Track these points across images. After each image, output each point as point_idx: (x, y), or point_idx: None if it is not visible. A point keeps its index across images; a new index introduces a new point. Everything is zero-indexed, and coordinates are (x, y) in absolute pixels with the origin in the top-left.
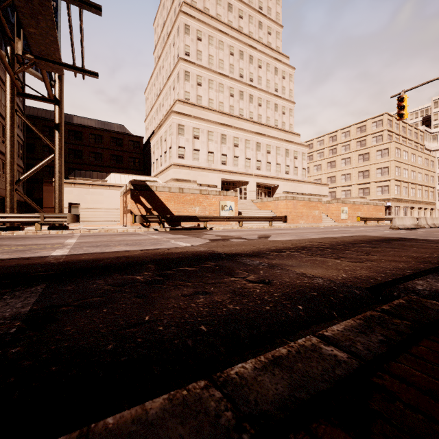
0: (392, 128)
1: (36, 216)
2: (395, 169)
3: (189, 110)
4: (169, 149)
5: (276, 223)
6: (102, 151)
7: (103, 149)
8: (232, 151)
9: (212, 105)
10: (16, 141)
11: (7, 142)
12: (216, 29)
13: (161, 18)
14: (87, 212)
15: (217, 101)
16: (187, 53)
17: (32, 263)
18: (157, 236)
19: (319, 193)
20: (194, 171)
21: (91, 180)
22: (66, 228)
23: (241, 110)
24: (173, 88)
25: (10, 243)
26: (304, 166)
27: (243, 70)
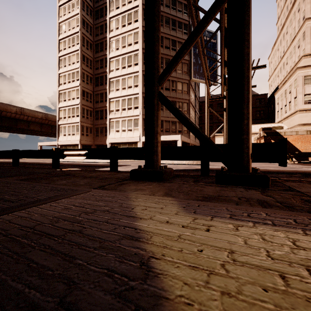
0: None
1: None
2: None
3: None
4: (294, 98)
5: None
6: None
7: None
8: None
9: None
10: (197, 117)
11: (206, 122)
12: None
13: None
14: None
15: None
16: None
17: None
18: (290, 166)
19: None
20: None
21: None
22: None
23: None
24: (298, 46)
25: (218, 164)
26: None
27: None
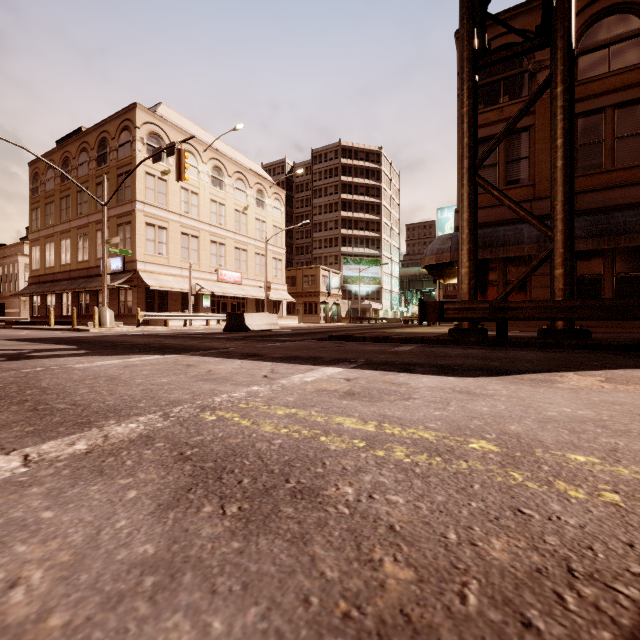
0: None
1: None
2: None
3: None
4: None
5: None
6: None
7: None
8: None
9: None
10: None
11: None
12: None
13: None
14: None
15: None
16: None
17: (381, 361)
18: None
19: None
20: None
21: None
22: None
23: None
24: None
25: None
26: None
27: None
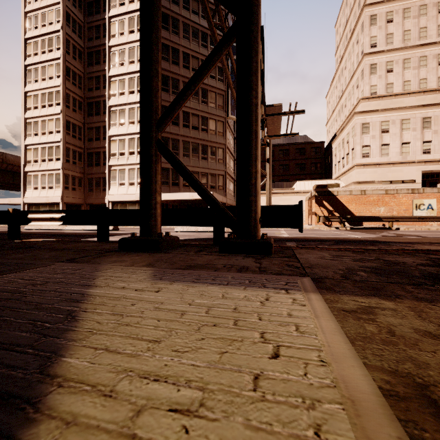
0: None
1: None
2: None
3: (376, 104)
4: (352, 150)
5: None
6: (288, 162)
7: (289, 161)
8: None
9: (408, 87)
10: None
11: None
12: None
13: (343, 17)
14: None
15: (417, 79)
16: (373, 45)
17: (280, 237)
18: (337, 232)
19: None
20: (382, 168)
21: (283, 189)
22: None
23: None
24: (357, 86)
25: None
26: None
27: None
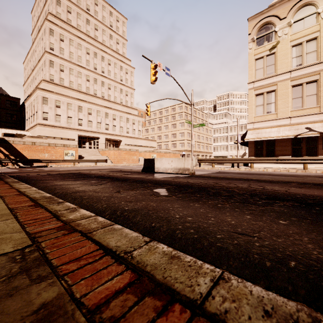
0: (188, 111)
1: None
2: (187, 134)
3: (53, 88)
4: (36, 112)
5: (106, 164)
6: None
7: None
8: (87, 117)
9: (72, 85)
10: None
11: None
12: (75, 35)
13: (37, 11)
14: None
15: (77, 83)
16: (52, 48)
17: None
18: None
19: (150, 146)
20: (56, 129)
21: None
22: None
23: (95, 91)
24: (42, 69)
25: None
26: (139, 129)
27: (97, 65)
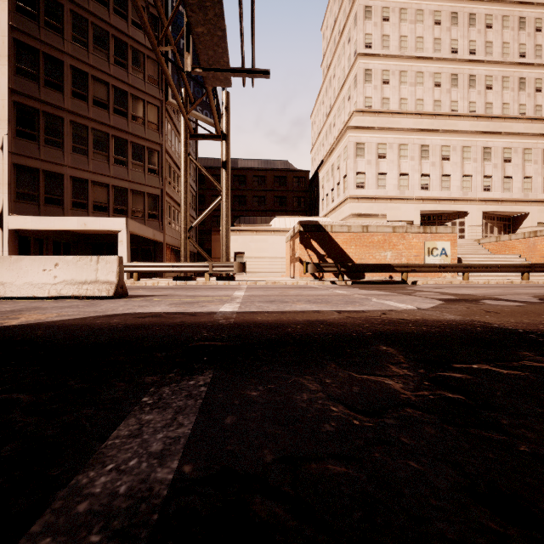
0: None
1: (205, 265)
2: None
3: (371, 121)
4: (344, 178)
5: (533, 277)
6: (265, 193)
7: (266, 192)
8: (438, 167)
9: (405, 106)
10: (190, 193)
11: (182, 188)
12: None
13: (331, 16)
14: (251, 262)
15: (413, 98)
16: (368, 45)
17: (198, 321)
18: (342, 292)
19: None
20: (378, 204)
21: (255, 225)
22: (233, 278)
23: (453, 104)
24: (348, 97)
25: (181, 293)
26: None
27: (458, 41)
